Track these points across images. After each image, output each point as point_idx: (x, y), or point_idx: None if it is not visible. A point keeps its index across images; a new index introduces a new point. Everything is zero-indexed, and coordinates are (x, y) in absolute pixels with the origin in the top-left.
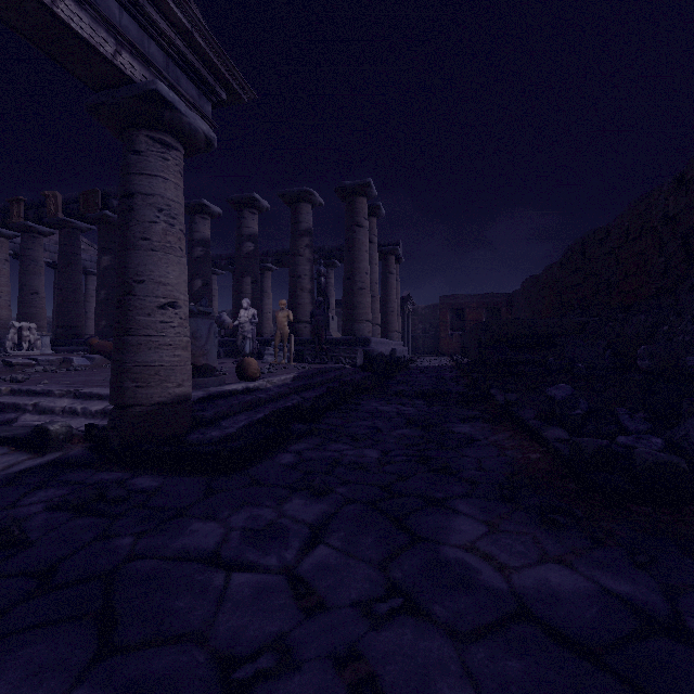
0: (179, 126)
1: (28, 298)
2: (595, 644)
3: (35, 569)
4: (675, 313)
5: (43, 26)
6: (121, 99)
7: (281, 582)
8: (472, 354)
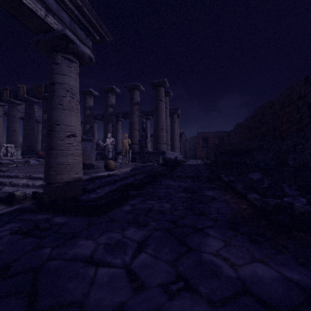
0: (76, 51)
1: (11, 133)
2: (284, 309)
3: (0, 266)
4: (304, 140)
5: (10, 2)
6: (49, 38)
7: (122, 273)
8: (211, 158)
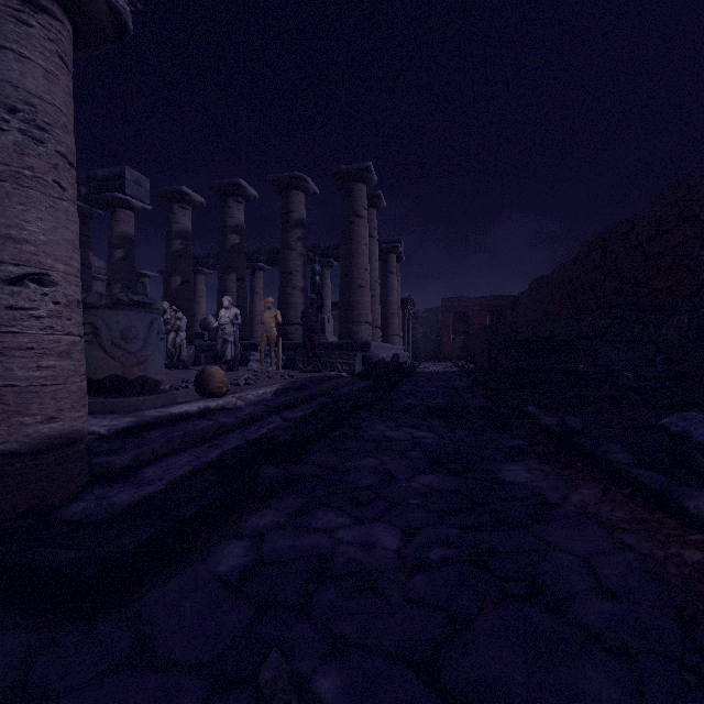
0: None
1: None
2: None
3: None
4: None
5: None
6: None
7: None
8: (478, 359)
